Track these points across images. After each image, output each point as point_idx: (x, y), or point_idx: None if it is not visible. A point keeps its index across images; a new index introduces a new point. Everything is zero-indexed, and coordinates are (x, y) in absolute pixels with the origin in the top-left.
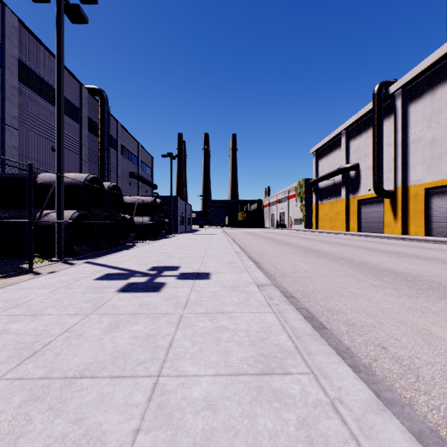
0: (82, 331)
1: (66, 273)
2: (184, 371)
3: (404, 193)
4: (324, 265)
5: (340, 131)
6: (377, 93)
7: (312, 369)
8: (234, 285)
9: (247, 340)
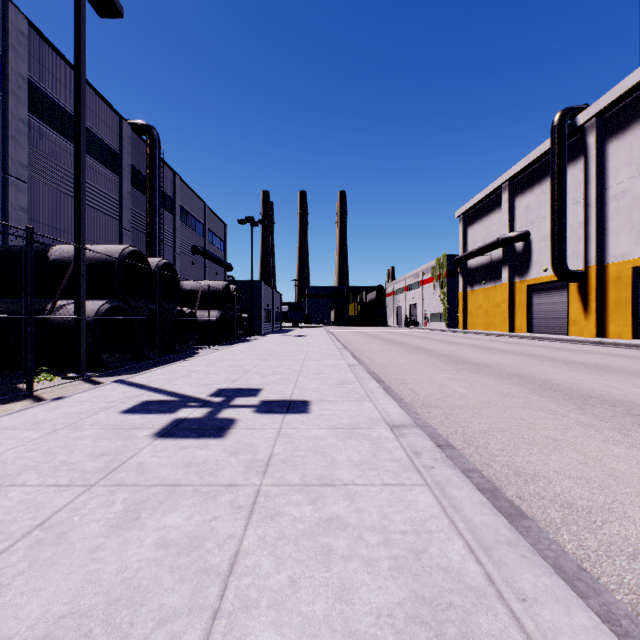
0: (69, 526)
1: (79, 400)
2: None
3: (599, 275)
4: (488, 386)
5: (500, 184)
6: (558, 125)
7: None
8: (350, 425)
9: (385, 555)
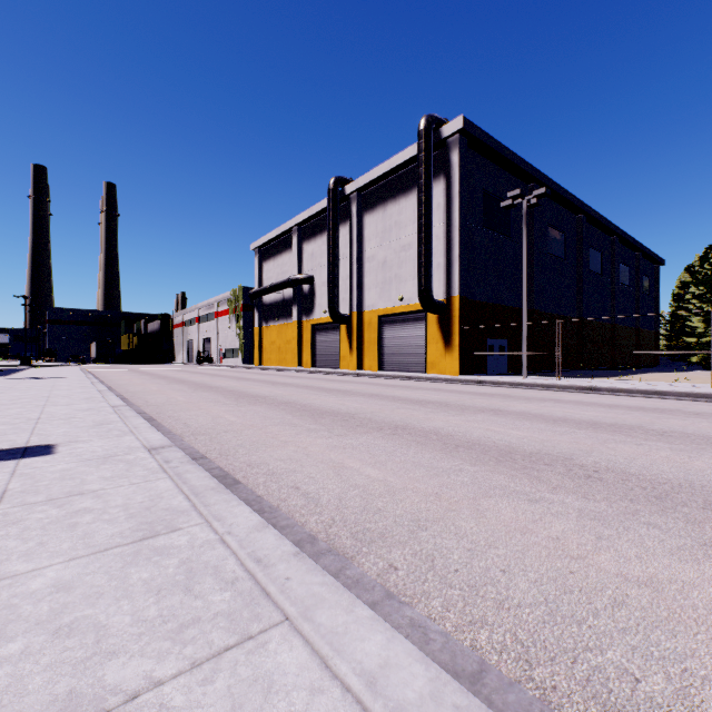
0: None
1: None
2: (12, 572)
3: (359, 320)
4: (259, 413)
5: (291, 227)
6: (333, 189)
7: (207, 518)
8: (106, 455)
9: (124, 514)
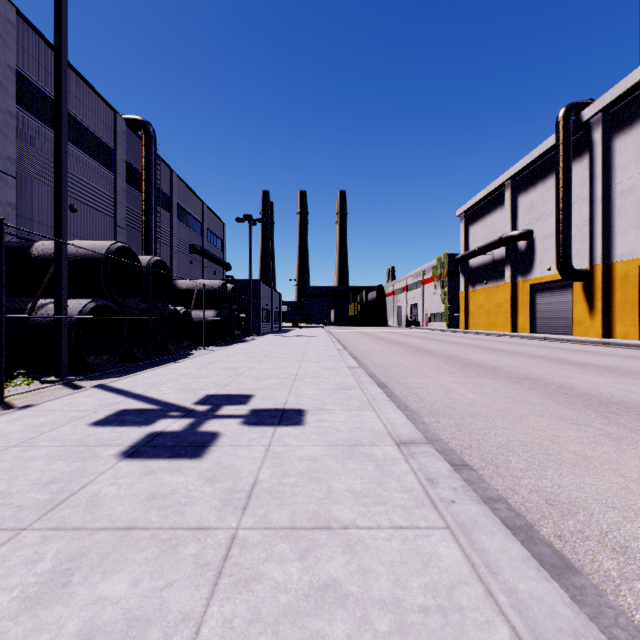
0: None
1: (48, 409)
2: None
3: (605, 274)
4: (499, 390)
5: (503, 182)
6: (563, 120)
7: None
8: (350, 440)
9: None
